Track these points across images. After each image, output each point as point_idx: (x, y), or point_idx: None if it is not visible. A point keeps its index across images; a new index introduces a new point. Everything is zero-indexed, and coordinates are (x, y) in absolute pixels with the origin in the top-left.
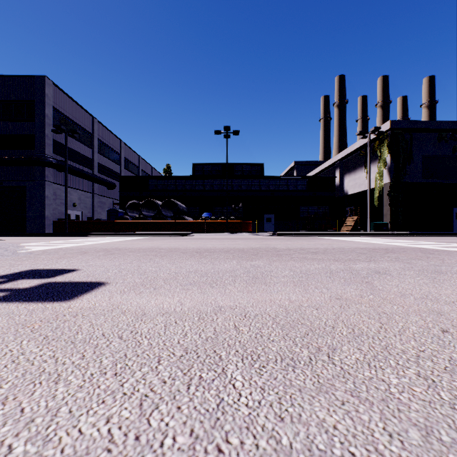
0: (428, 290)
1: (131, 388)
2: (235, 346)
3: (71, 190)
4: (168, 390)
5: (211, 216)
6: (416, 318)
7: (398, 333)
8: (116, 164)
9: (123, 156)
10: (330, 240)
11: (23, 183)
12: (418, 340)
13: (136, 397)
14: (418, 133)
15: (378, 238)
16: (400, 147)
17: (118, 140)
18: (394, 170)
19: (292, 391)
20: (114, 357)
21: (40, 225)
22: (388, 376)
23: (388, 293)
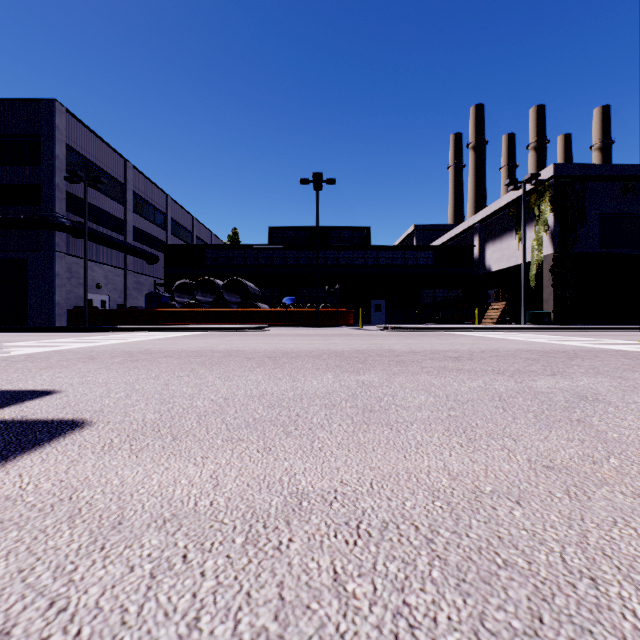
0: None
1: None
2: None
3: (94, 265)
4: None
5: (295, 302)
6: None
7: None
8: (159, 228)
9: (170, 217)
10: (470, 337)
11: (23, 255)
12: None
13: None
14: (593, 183)
15: (540, 335)
16: (568, 202)
17: (163, 194)
18: (559, 235)
19: None
20: None
21: (47, 315)
22: None
23: None
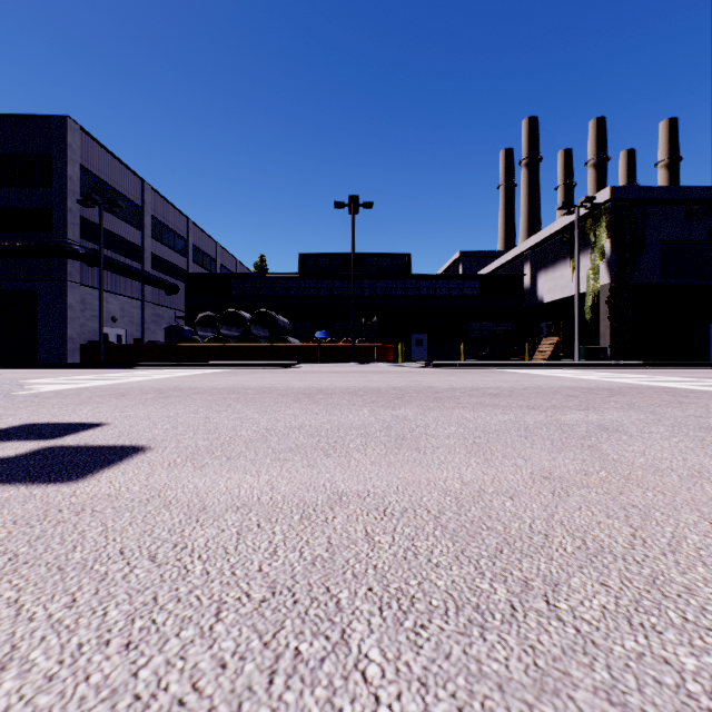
0: (699, 461)
1: (152, 683)
2: (366, 578)
3: (109, 295)
4: (229, 688)
5: (329, 336)
6: (693, 516)
7: (669, 549)
8: (179, 255)
9: (192, 243)
10: (517, 374)
11: (32, 285)
12: (709, 563)
13: (160, 706)
14: (654, 207)
15: (592, 372)
16: (626, 228)
17: (184, 217)
18: (617, 264)
19: (484, 690)
20: (132, 603)
21: (59, 350)
22: (675, 651)
23: (630, 468)
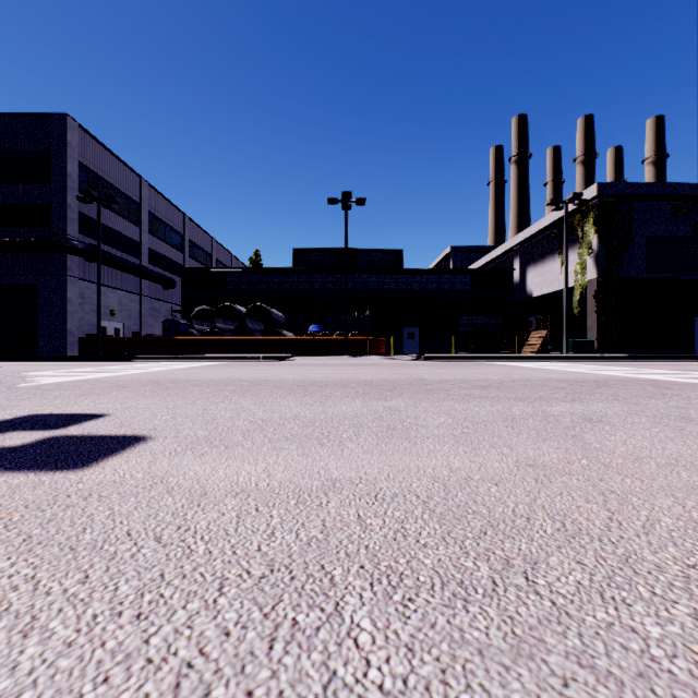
0: (677, 450)
1: (162, 648)
2: (358, 557)
3: (107, 290)
4: (233, 653)
5: (323, 329)
6: (668, 501)
7: (643, 531)
8: (176, 250)
9: (188, 238)
10: (506, 367)
11: (32, 280)
12: (679, 544)
13: (170, 668)
14: (640, 203)
15: (580, 364)
16: (613, 224)
17: (180, 213)
18: (604, 259)
19: (466, 655)
20: (141, 579)
21: (59, 343)
22: (642, 621)
23: (611, 456)
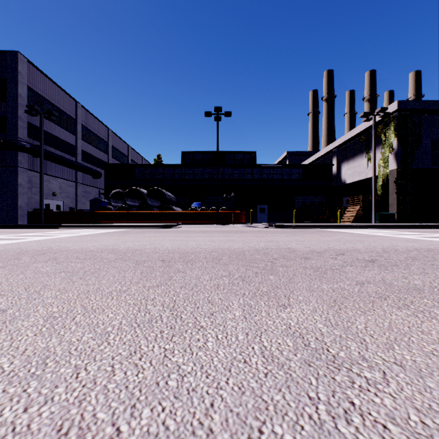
0: None
1: None
2: None
3: (51, 178)
4: None
5: (201, 206)
6: None
7: None
8: (102, 152)
9: (111, 145)
10: (345, 233)
11: None
12: None
13: None
14: (427, 115)
15: (399, 231)
16: (408, 130)
17: (105, 127)
18: (402, 155)
19: None
20: None
21: (12, 215)
22: None
23: None
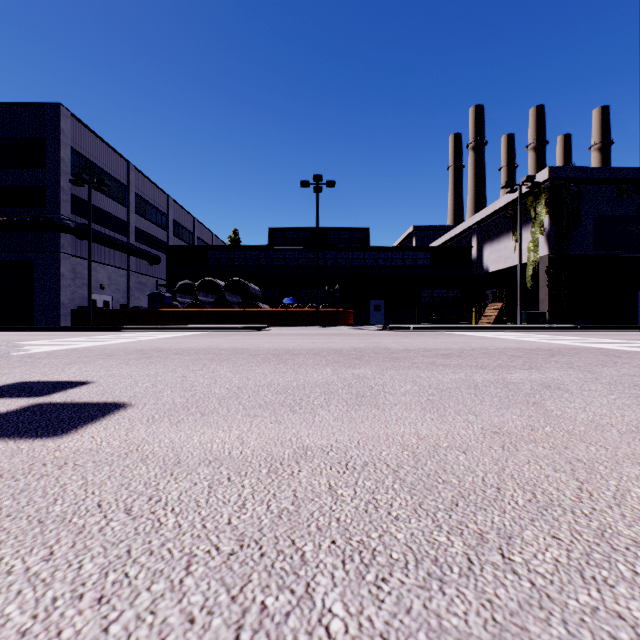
0: (636, 417)
1: (121, 638)
2: (330, 531)
3: (98, 265)
4: None
5: (296, 302)
6: (635, 469)
7: (615, 502)
8: (161, 229)
9: (172, 218)
10: (465, 336)
11: (28, 256)
12: None
13: None
14: (588, 185)
15: (533, 334)
16: (563, 205)
17: (165, 195)
18: (555, 237)
19: None
20: (107, 556)
21: (53, 315)
22: (627, 605)
23: (573, 423)
